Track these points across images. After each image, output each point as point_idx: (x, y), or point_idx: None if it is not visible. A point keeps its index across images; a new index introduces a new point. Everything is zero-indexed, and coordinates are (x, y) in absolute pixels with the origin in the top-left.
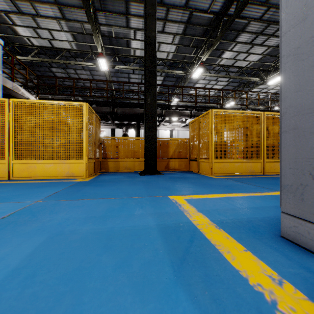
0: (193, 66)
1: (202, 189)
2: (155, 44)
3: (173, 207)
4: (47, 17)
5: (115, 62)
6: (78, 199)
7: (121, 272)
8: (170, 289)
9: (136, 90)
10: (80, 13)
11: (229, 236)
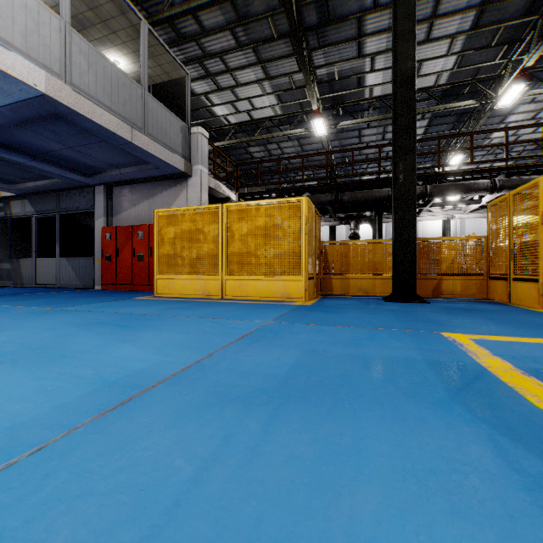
0: (498, 84)
1: (511, 329)
2: (413, 81)
3: (449, 346)
4: (248, 83)
5: (336, 117)
6: (312, 324)
7: (388, 384)
8: (443, 402)
9: (372, 154)
10: (288, 62)
11: (541, 384)
